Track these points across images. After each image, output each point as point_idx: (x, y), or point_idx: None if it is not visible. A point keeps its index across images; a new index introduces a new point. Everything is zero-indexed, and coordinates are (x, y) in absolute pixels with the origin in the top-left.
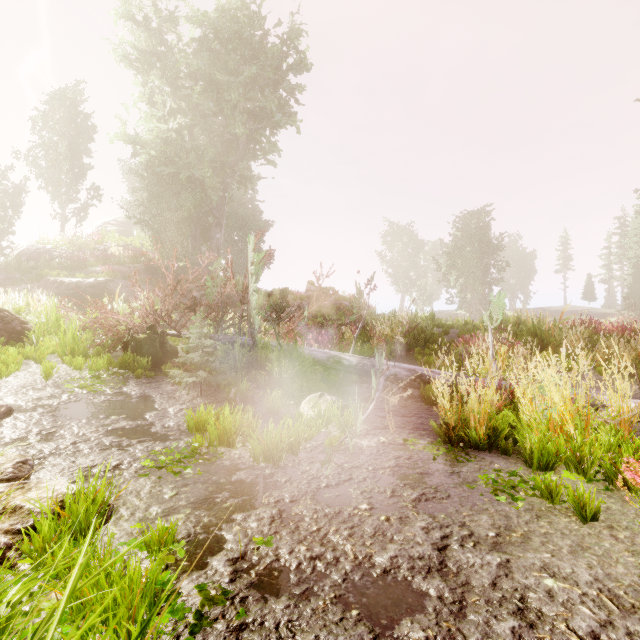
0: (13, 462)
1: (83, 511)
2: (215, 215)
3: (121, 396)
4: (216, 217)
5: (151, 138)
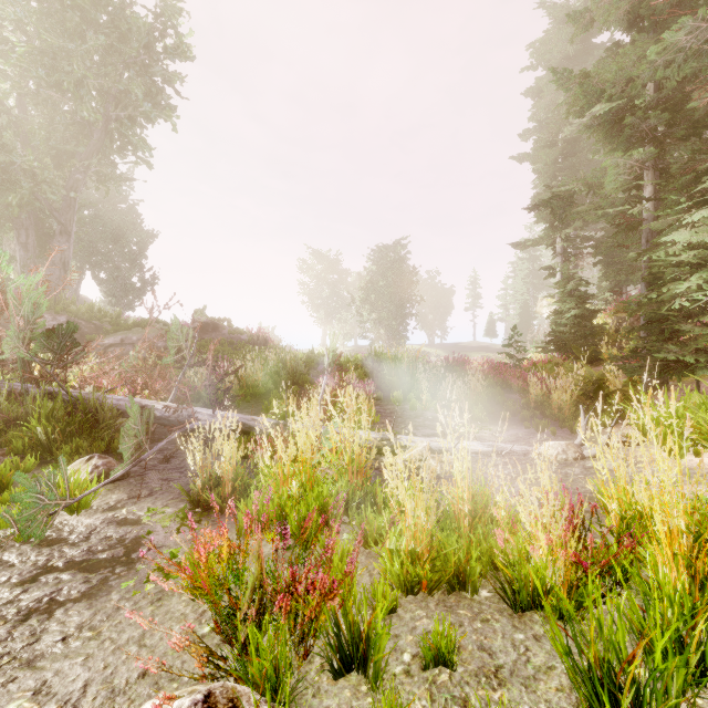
0: None
1: None
2: (58, 219)
3: None
4: (60, 222)
5: None
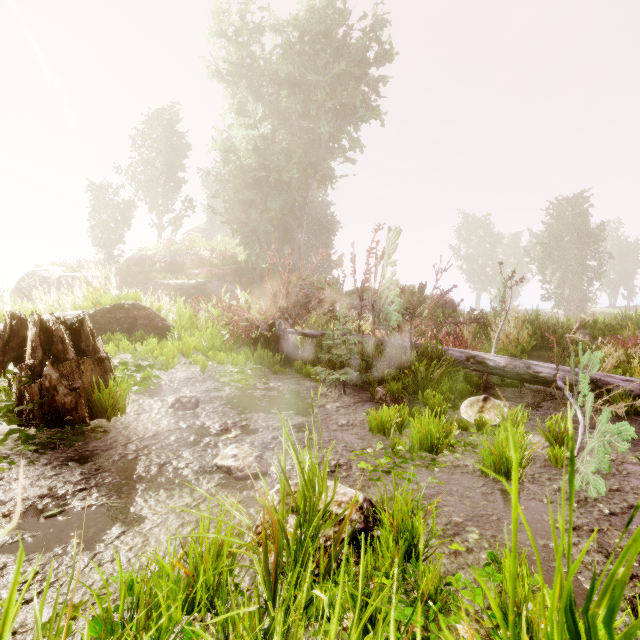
0: (253, 456)
1: (399, 523)
2: (297, 216)
3: (273, 391)
4: (298, 218)
5: (244, 145)
